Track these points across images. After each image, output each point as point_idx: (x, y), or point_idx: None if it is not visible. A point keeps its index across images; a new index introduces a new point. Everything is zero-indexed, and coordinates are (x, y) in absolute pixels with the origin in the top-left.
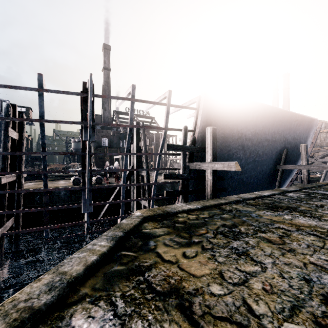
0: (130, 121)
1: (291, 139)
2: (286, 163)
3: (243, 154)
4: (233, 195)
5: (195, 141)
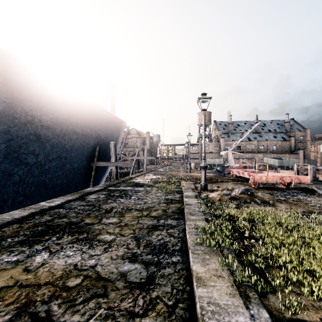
0: None
1: (104, 136)
2: (100, 160)
3: (40, 147)
4: (31, 204)
5: None
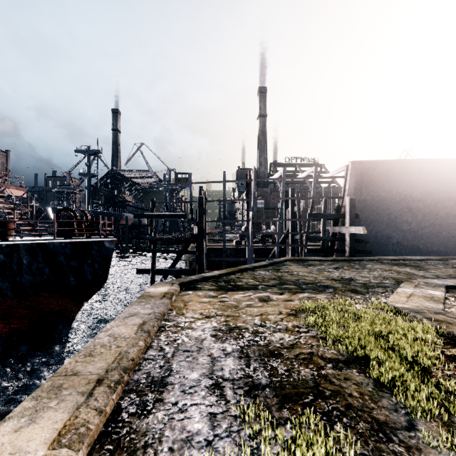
0: (282, 194)
1: None
2: None
3: (411, 217)
4: None
5: (338, 208)
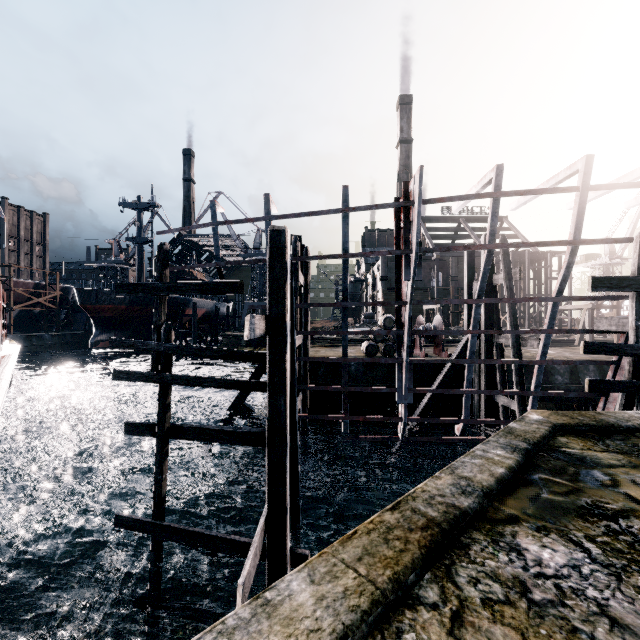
0: (489, 236)
1: None
2: None
3: None
4: None
5: None
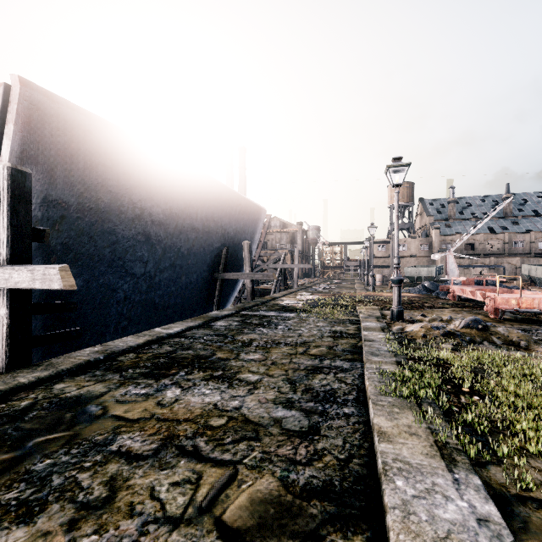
0: None
1: (234, 233)
2: (228, 269)
3: (149, 252)
4: (136, 332)
5: None
